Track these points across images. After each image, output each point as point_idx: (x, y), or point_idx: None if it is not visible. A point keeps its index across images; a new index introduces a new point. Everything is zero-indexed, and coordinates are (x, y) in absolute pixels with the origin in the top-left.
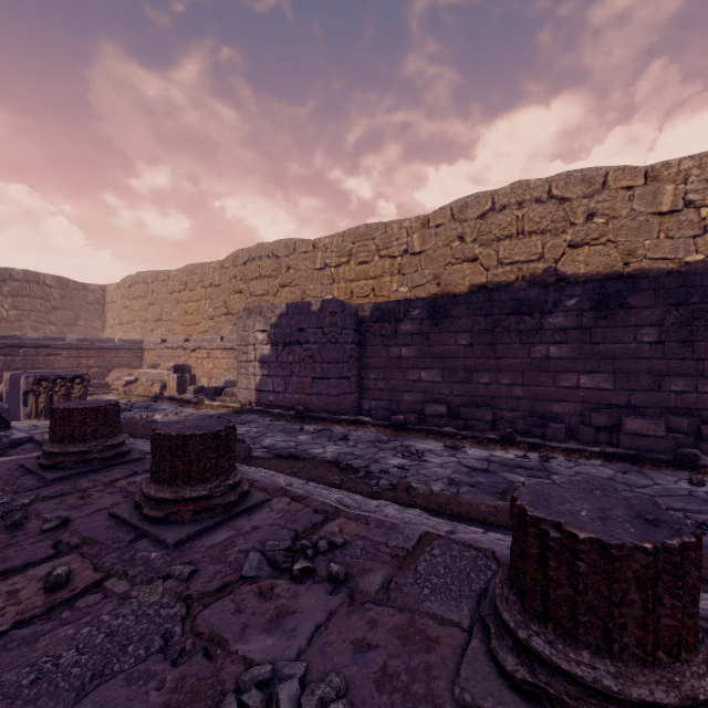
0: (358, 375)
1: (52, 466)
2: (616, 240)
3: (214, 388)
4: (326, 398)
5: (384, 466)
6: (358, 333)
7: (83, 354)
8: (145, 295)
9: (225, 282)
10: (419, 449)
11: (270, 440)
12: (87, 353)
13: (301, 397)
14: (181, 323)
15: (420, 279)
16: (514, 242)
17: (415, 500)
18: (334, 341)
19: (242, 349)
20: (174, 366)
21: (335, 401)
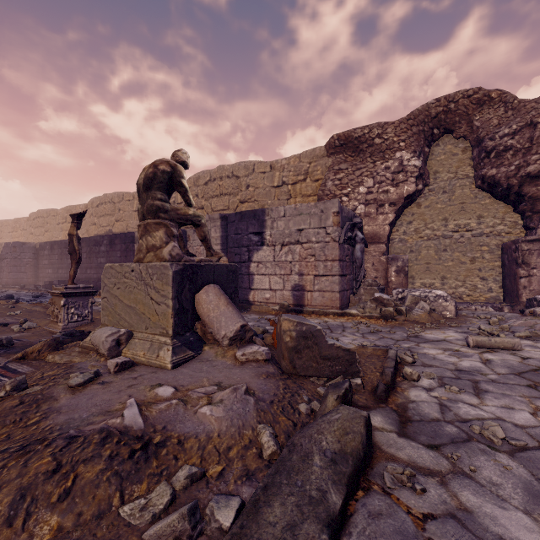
0: (35, 272)
1: None
2: (125, 220)
3: None
4: (12, 280)
5: None
6: (36, 255)
7: None
8: None
9: (28, 228)
10: (6, 292)
11: None
12: None
13: (6, 280)
14: None
15: (84, 231)
16: (104, 218)
17: None
18: (14, 258)
19: None
20: None
21: (15, 281)
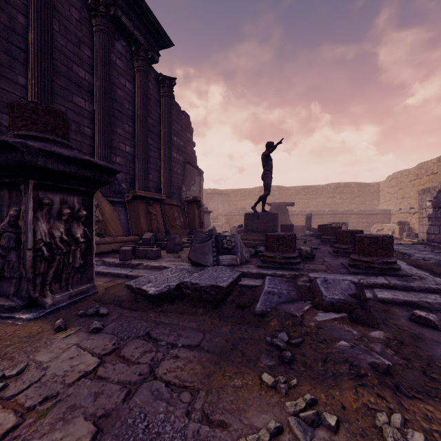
0: None
1: (316, 237)
2: None
3: (414, 233)
4: None
5: (434, 261)
6: None
7: (360, 217)
8: (396, 185)
9: (439, 170)
10: None
11: (404, 251)
12: (362, 216)
13: None
14: (414, 198)
15: None
16: None
17: (406, 261)
18: None
19: (420, 211)
20: (397, 222)
21: None
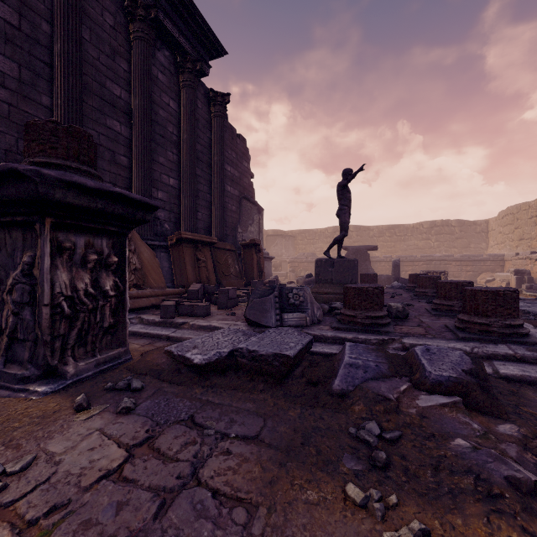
0: None
1: (407, 289)
2: None
3: None
4: None
5: None
6: None
7: (463, 264)
8: (511, 223)
9: None
10: None
11: (525, 308)
12: (466, 263)
13: None
14: (536, 240)
15: None
16: None
17: (531, 322)
18: None
19: None
20: (514, 270)
21: None
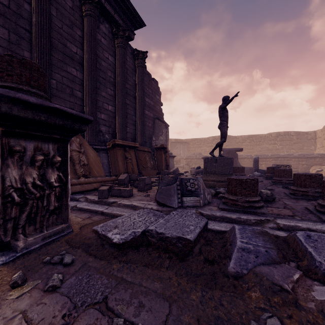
0: None
1: (266, 177)
2: None
3: None
4: None
5: None
6: None
7: (300, 160)
8: None
9: None
10: None
11: None
12: (301, 159)
13: None
14: None
15: None
16: None
17: None
18: None
19: None
20: None
21: None
